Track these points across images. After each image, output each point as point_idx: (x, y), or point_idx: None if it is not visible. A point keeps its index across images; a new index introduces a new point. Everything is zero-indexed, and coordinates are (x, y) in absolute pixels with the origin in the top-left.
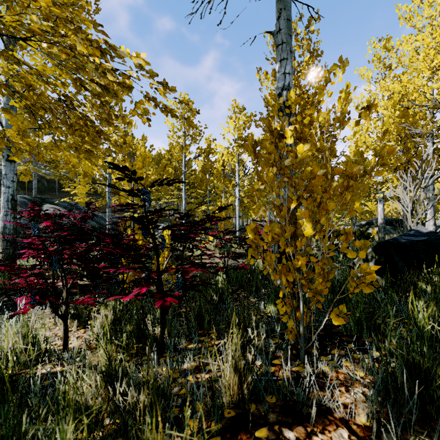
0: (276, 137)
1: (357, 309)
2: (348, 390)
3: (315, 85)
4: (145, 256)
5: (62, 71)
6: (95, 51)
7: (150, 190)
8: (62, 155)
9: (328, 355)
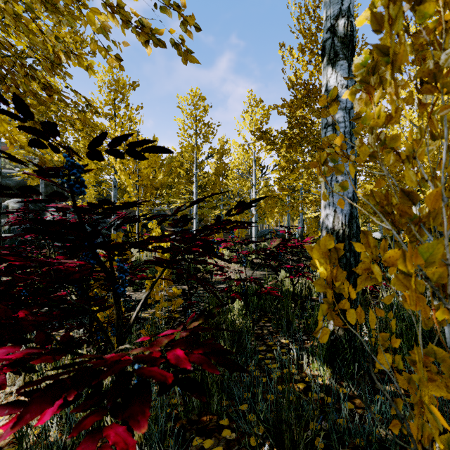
0: None
1: None
2: None
3: None
4: None
5: None
6: None
7: (159, 194)
8: (1, 128)
9: None
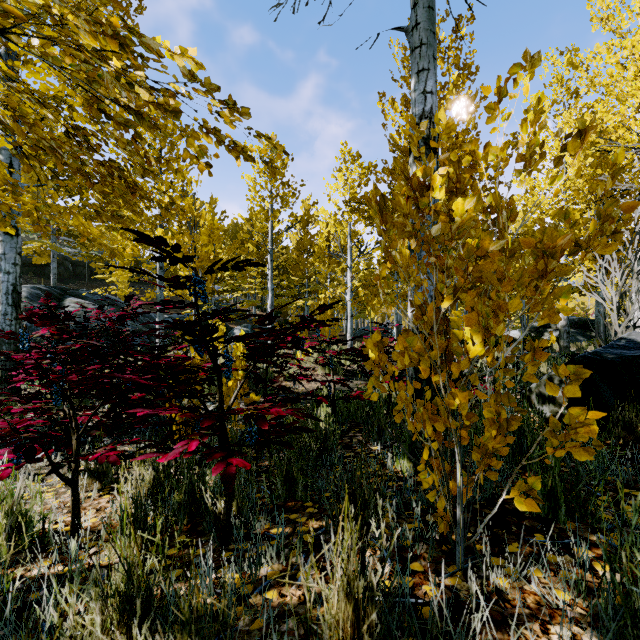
0: (416, 187)
1: (549, 473)
2: (547, 629)
3: (467, 118)
4: (205, 381)
5: (75, 92)
6: (109, 44)
7: (221, 277)
8: (76, 222)
9: (504, 554)
